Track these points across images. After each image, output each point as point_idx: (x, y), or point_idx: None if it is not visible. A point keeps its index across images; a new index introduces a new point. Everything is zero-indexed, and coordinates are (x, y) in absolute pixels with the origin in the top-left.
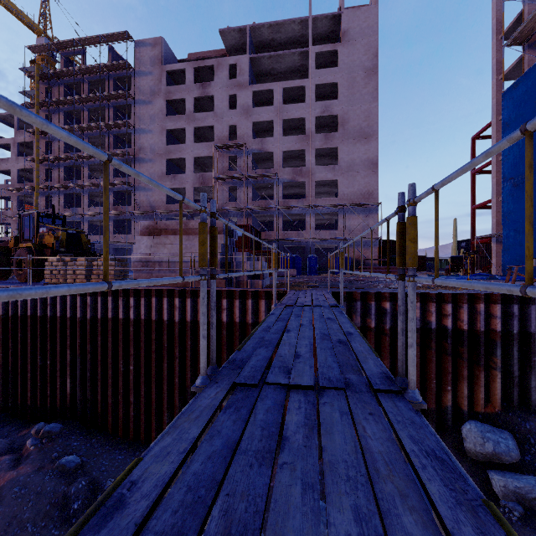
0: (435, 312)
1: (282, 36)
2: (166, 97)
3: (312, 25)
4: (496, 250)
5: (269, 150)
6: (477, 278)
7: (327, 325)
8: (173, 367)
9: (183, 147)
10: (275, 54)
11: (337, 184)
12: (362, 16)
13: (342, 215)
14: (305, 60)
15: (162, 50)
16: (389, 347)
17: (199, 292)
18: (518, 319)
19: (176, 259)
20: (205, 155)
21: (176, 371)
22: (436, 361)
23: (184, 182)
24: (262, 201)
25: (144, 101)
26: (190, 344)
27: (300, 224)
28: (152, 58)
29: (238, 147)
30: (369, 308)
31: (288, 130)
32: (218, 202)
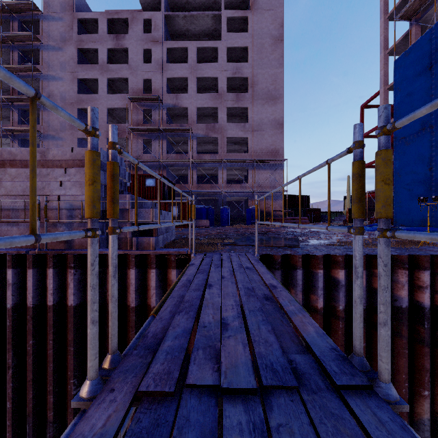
0: (407, 284)
1: None
2: (77, 45)
3: None
4: None
5: (183, 105)
6: None
7: None
8: (6, 381)
9: (96, 97)
10: (189, 14)
11: (247, 142)
12: None
13: (252, 170)
14: (218, 25)
15: None
16: (343, 338)
17: (48, 259)
18: None
19: (19, 204)
20: (119, 106)
21: (7, 389)
22: (408, 354)
23: None
24: (177, 154)
25: (53, 47)
26: (32, 344)
27: (213, 179)
28: (62, 3)
29: (153, 101)
30: (315, 279)
31: (202, 89)
32: (132, 153)
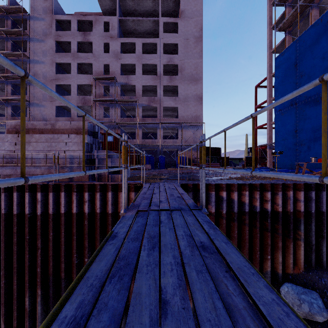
0: (259, 199)
1: (141, 8)
2: (55, 38)
3: (161, 4)
4: (269, 153)
5: (132, 83)
6: (264, 170)
7: (213, 283)
8: (36, 257)
9: (69, 76)
10: (136, 19)
11: (177, 110)
12: (193, 3)
13: (181, 130)
14: (156, 27)
15: (53, 4)
16: (225, 228)
17: (61, 186)
18: (314, 202)
19: (41, 155)
20: (86, 83)
21: (38, 261)
22: (260, 236)
23: (70, 101)
24: (128, 118)
25: (37, 39)
26: (52, 235)
27: (153, 135)
28: (44, 8)
29: (110, 80)
30: (210, 197)
31: (145, 72)
32: (95, 117)
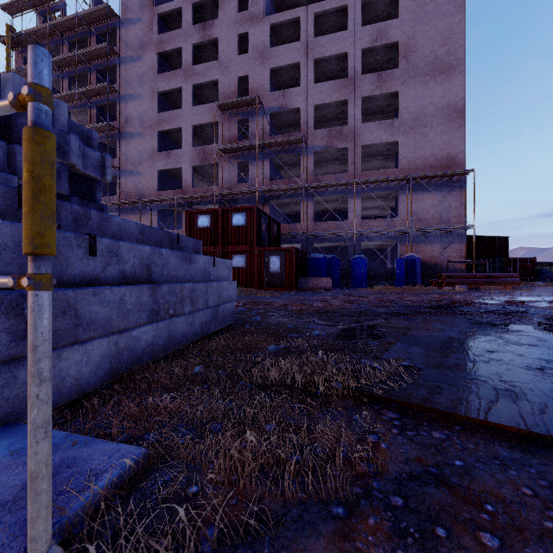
0: None
1: None
2: (157, 49)
3: None
4: None
5: (293, 106)
6: None
7: None
8: None
9: (179, 113)
10: None
11: (396, 153)
12: None
13: (406, 195)
14: None
15: None
16: None
17: None
18: None
19: None
20: (207, 121)
21: None
22: None
23: (180, 160)
24: (284, 180)
25: (131, 58)
26: None
27: (340, 216)
28: None
29: (250, 106)
30: None
31: (322, 81)
32: (223, 184)
